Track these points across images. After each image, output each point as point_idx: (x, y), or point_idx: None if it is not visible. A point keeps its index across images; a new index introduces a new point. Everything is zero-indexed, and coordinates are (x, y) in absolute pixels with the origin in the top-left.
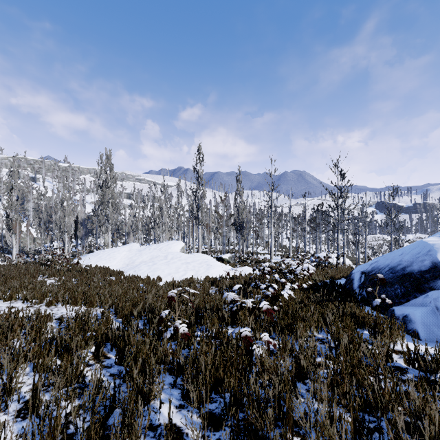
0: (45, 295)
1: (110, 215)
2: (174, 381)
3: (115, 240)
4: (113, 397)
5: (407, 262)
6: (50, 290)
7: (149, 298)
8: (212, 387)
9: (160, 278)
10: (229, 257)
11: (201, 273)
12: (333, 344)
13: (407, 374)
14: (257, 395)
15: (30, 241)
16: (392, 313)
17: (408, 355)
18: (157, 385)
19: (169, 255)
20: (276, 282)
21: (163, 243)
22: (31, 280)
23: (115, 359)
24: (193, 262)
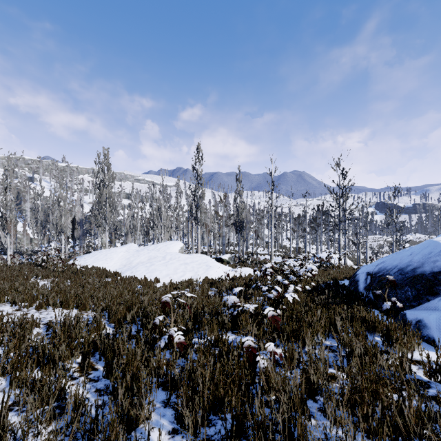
0: (35, 298)
1: (107, 215)
2: (167, 398)
3: (113, 240)
4: (94, 421)
5: (417, 262)
6: (41, 292)
7: (145, 301)
8: (210, 407)
9: (158, 280)
10: (228, 258)
11: (200, 275)
12: (342, 353)
13: (430, 389)
14: (263, 421)
15: (27, 242)
16: (404, 317)
17: (430, 366)
18: (147, 405)
19: (167, 255)
20: (278, 283)
21: (162, 243)
22: (22, 282)
23: (103, 371)
24: (192, 263)
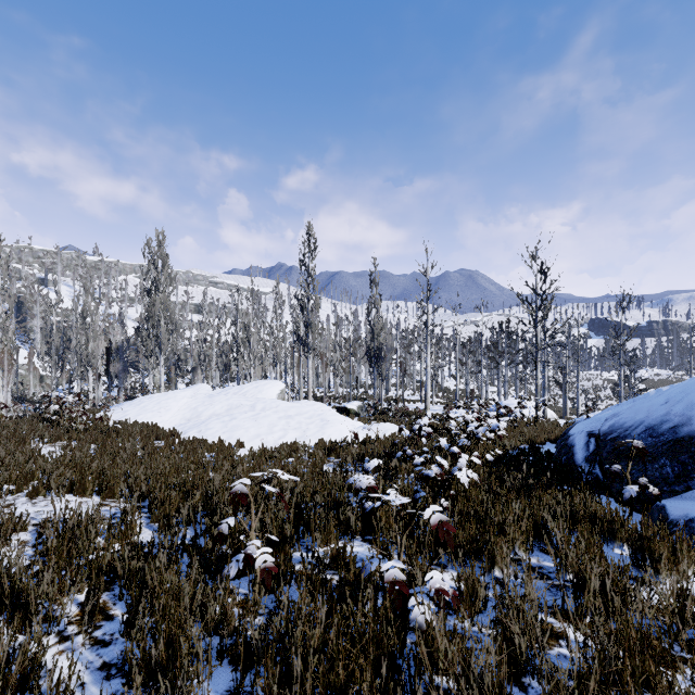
0: (29, 477)
1: (162, 338)
2: (236, 687)
3: (173, 379)
4: None
5: (680, 417)
6: (41, 467)
7: (215, 482)
8: None
9: (241, 443)
10: (358, 407)
11: (312, 435)
12: (561, 580)
13: None
14: None
15: (35, 381)
16: (662, 512)
17: None
18: None
19: (258, 404)
20: (438, 449)
21: (250, 383)
22: (11, 449)
23: (121, 624)
24: (298, 415)
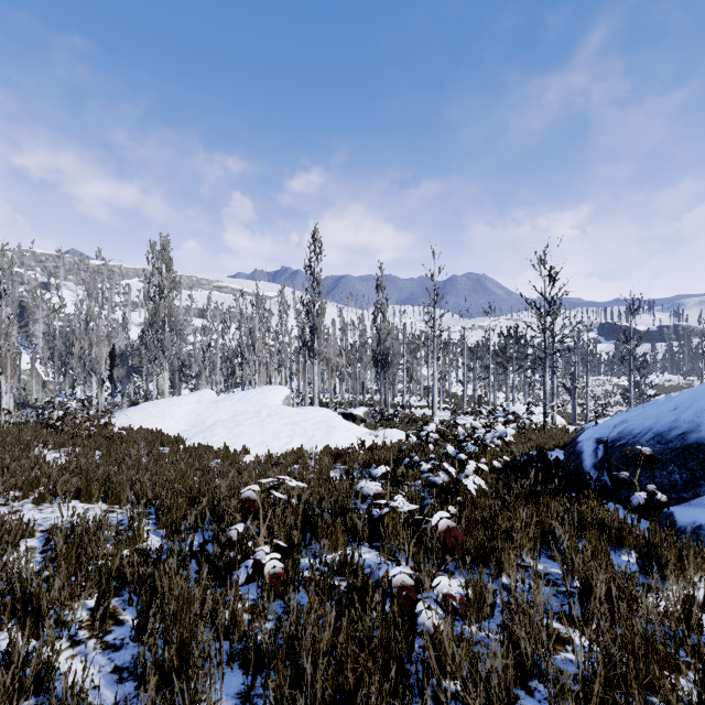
0: (35, 484)
1: (166, 343)
2: (246, 690)
3: (177, 384)
4: None
5: (689, 423)
6: (46, 473)
7: (221, 489)
8: None
9: (247, 450)
10: (364, 413)
11: (317, 441)
12: (568, 587)
13: None
14: None
15: (38, 387)
16: (670, 519)
17: None
18: None
19: (264, 410)
20: (446, 456)
21: (255, 389)
22: (16, 456)
23: (131, 629)
24: (304, 421)
